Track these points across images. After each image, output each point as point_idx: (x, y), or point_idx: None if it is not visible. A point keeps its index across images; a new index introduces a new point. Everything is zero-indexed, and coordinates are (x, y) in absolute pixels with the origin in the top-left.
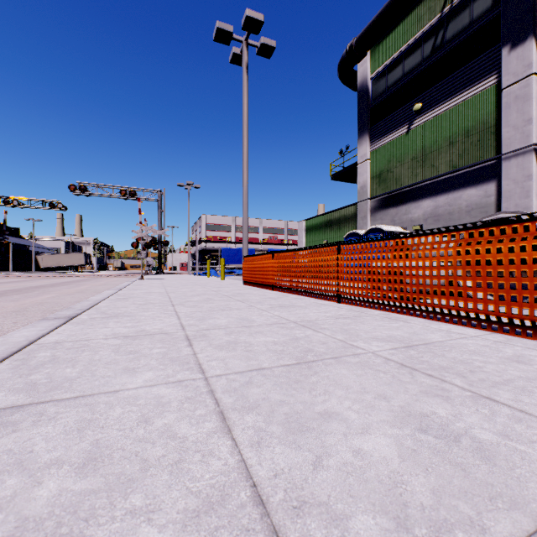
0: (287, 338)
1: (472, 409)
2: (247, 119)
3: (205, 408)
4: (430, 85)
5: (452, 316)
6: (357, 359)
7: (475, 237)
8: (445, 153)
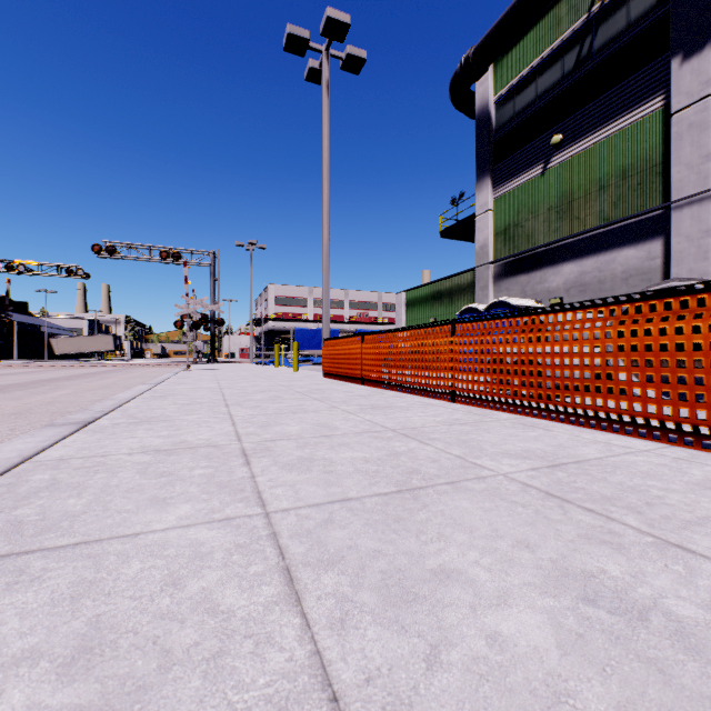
0: (383, 453)
1: (659, 564)
2: (328, 156)
3: (263, 562)
4: (573, 109)
5: (611, 422)
6: (483, 485)
7: (644, 313)
8: (594, 201)
